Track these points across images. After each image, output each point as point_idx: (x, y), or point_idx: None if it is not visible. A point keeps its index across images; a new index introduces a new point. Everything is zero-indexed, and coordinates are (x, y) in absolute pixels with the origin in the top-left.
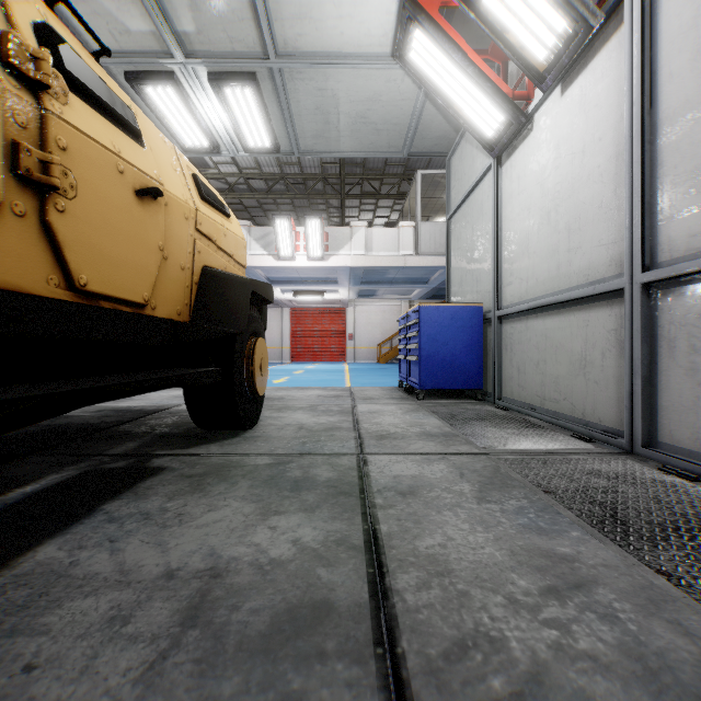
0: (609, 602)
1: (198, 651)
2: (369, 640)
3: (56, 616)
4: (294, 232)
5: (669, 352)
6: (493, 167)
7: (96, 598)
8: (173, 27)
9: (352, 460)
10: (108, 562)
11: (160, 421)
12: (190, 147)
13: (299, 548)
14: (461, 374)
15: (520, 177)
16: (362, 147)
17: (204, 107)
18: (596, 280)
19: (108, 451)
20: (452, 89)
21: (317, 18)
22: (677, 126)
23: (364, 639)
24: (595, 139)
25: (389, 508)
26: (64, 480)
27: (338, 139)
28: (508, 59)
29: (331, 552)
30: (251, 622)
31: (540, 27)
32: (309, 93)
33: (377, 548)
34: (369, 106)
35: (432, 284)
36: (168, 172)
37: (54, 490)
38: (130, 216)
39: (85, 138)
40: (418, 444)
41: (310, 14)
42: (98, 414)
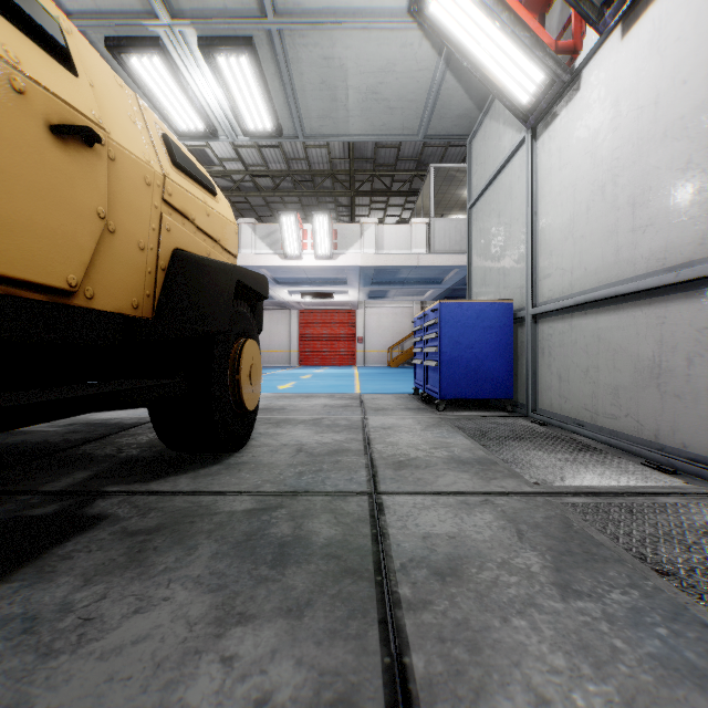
0: None
1: None
2: None
3: None
4: (301, 230)
5: None
6: (526, 141)
7: None
8: None
9: (362, 504)
10: None
11: (133, 439)
12: (184, 131)
13: None
14: (488, 381)
15: (562, 149)
16: (373, 129)
17: (196, 82)
18: (676, 265)
19: (46, 486)
20: (481, 46)
21: None
22: None
23: None
24: (675, 83)
25: (422, 609)
26: None
27: (347, 120)
28: (546, 13)
29: None
30: None
31: None
32: (313, 63)
33: None
34: (382, 79)
35: (445, 284)
36: (120, 121)
37: None
38: (41, 160)
39: None
40: (449, 476)
41: None
42: (65, 429)
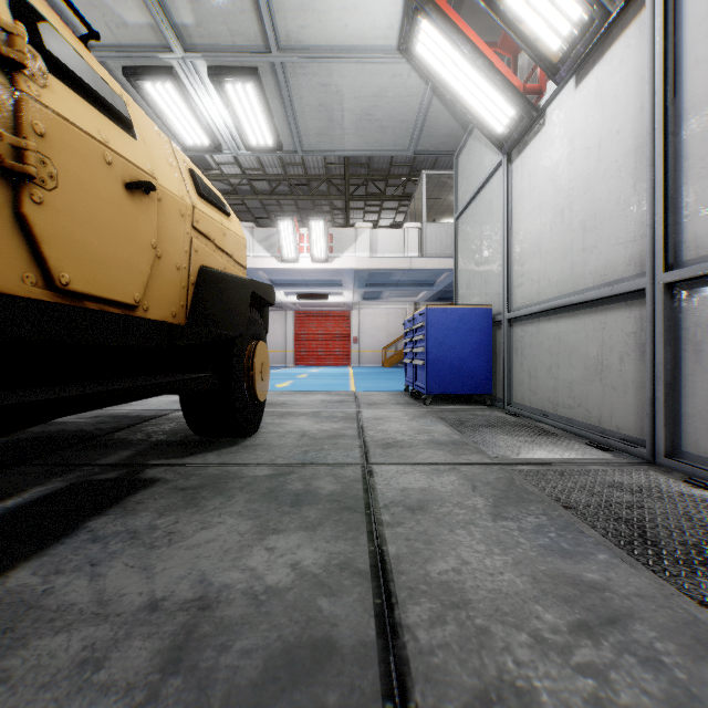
0: (649, 642)
1: (179, 704)
2: (377, 690)
3: (20, 658)
4: (297, 234)
5: (695, 356)
6: (503, 164)
7: (68, 635)
8: (172, 20)
9: (356, 471)
10: (87, 590)
11: (157, 427)
12: (190, 145)
13: (298, 573)
14: (470, 378)
15: (532, 175)
16: (366, 145)
17: (204, 104)
18: (613, 281)
19: (100, 461)
20: (461, 83)
21: (320, 9)
22: (703, 115)
23: (371, 689)
24: (612, 132)
25: (397, 526)
26: (49, 493)
27: (343, 137)
28: (519, 52)
29: (333, 578)
30: (241, 667)
31: (554, 15)
32: (312, 89)
33: (384, 573)
34: (374, 103)
35: (438, 286)
36: (162, 166)
37: (37, 504)
38: (119, 211)
39: (68, 125)
40: (427, 453)
41: (313, 6)
42: (93, 420)
